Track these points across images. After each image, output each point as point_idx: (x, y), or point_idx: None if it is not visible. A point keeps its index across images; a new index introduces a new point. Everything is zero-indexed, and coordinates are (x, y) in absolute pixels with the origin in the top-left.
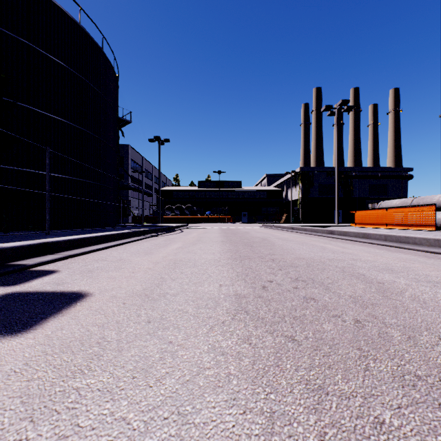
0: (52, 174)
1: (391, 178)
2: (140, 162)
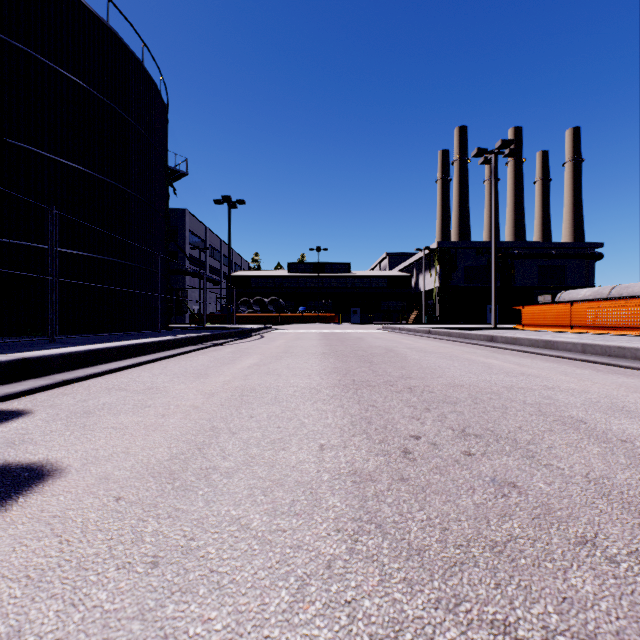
0: (65, 250)
1: (570, 258)
2: (202, 235)
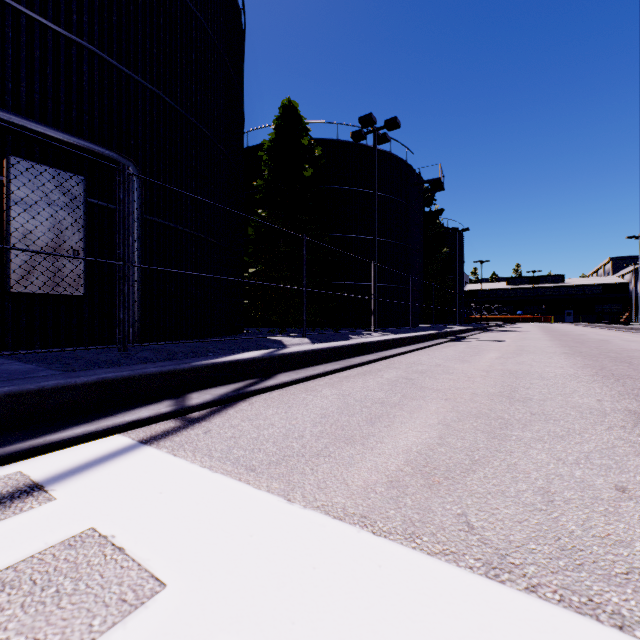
0: None
1: None
2: None
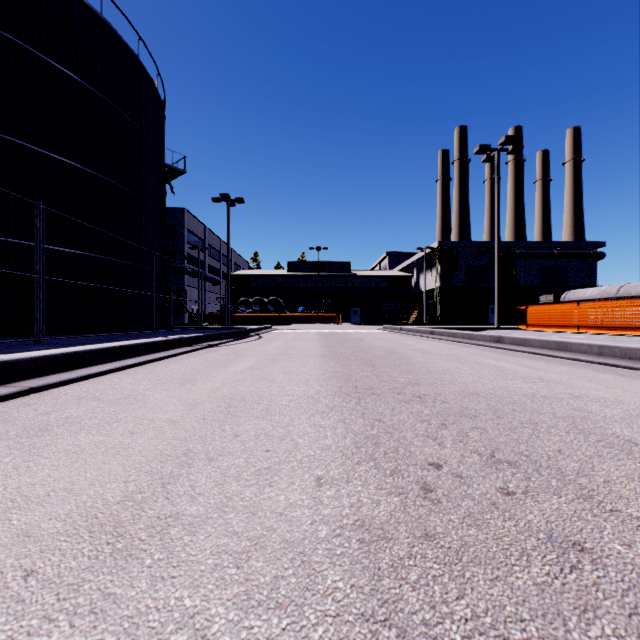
0: (56, 248)
1: (572, 258)
2: (201, 235)
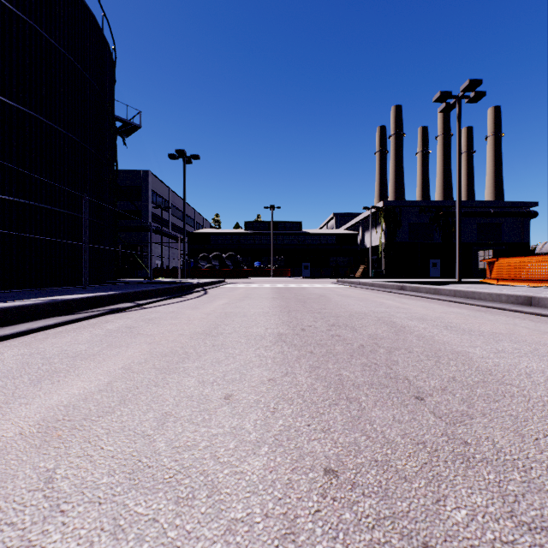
0: None
1: (507, 216)
2: (165, 196)
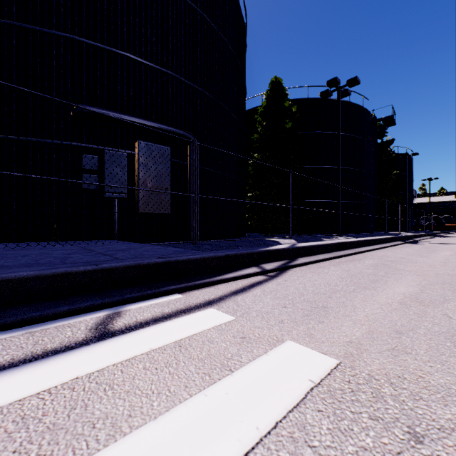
0: None
1: None
2: None
